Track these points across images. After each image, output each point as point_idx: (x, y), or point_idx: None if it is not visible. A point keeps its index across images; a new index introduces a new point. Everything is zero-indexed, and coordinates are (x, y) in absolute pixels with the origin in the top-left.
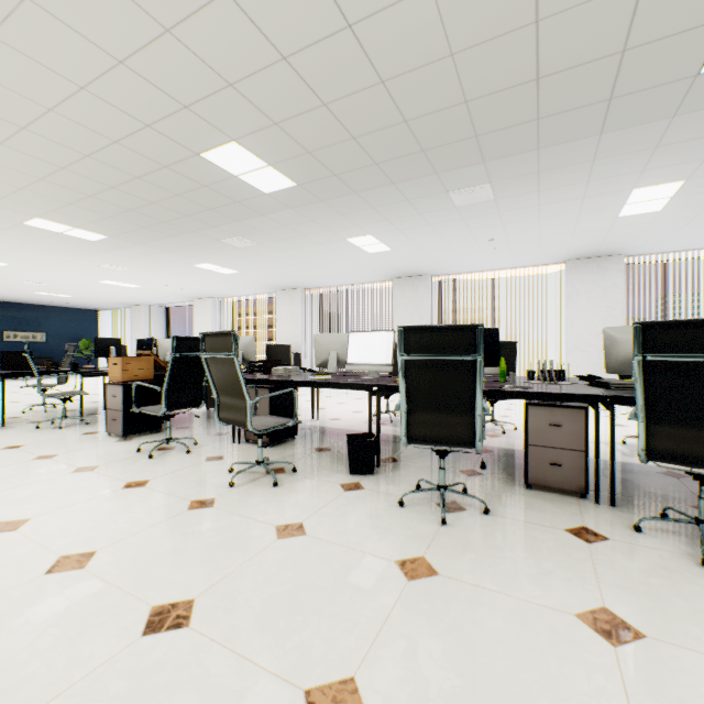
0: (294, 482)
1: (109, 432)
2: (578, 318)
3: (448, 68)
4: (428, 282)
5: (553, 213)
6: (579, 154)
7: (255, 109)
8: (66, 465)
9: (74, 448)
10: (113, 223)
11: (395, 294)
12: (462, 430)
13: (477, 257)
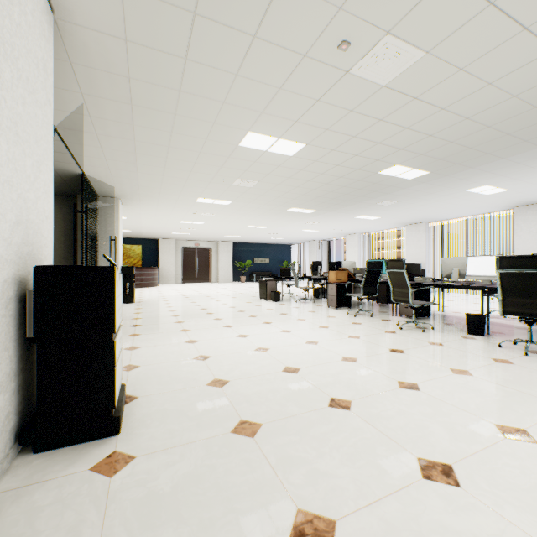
0: (433, 332)
1: (328, 306)
2: None
3: (534, 111)
4: None
5: None
6: None
7: (411, 153)
8: (323, 315)
9: (319, 310)
10: (322, 205)
11: (515, 220)
12: None
13: None
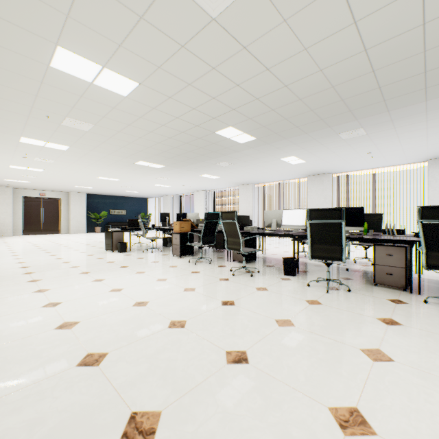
0: (259, 276)
1: (173, 254)
2: (436, 197)
3: (331, 91)
4: (330, 177)
5: (408, 137)
6: (415, 110)
7: (242, 115)
8: (165, 265)
9: (163, 259)
10: (170, 160)
11: (308, 185)
12: (336, 253)
13: (362, 162)
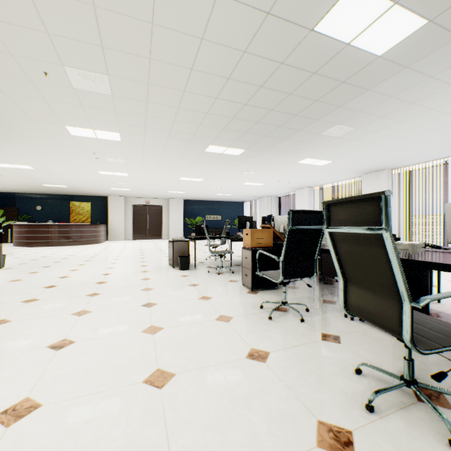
0: None
1: (243, 283)
2: None
3: None
4: None
5: None
6: None
7: None
8: (213, 310)
9: (221, 293)
10: (247, 138)
11: None
12: None
13: None
